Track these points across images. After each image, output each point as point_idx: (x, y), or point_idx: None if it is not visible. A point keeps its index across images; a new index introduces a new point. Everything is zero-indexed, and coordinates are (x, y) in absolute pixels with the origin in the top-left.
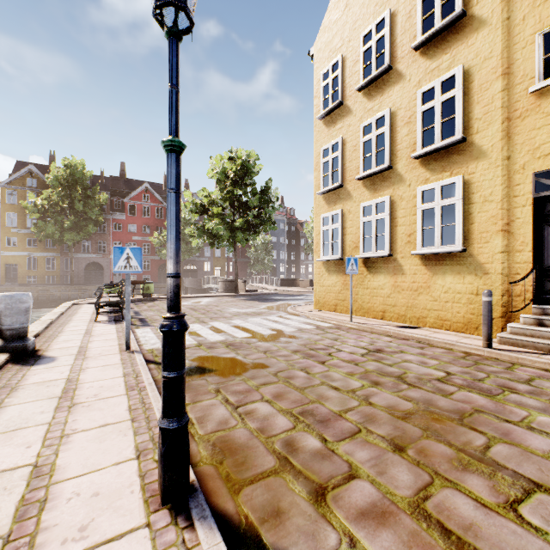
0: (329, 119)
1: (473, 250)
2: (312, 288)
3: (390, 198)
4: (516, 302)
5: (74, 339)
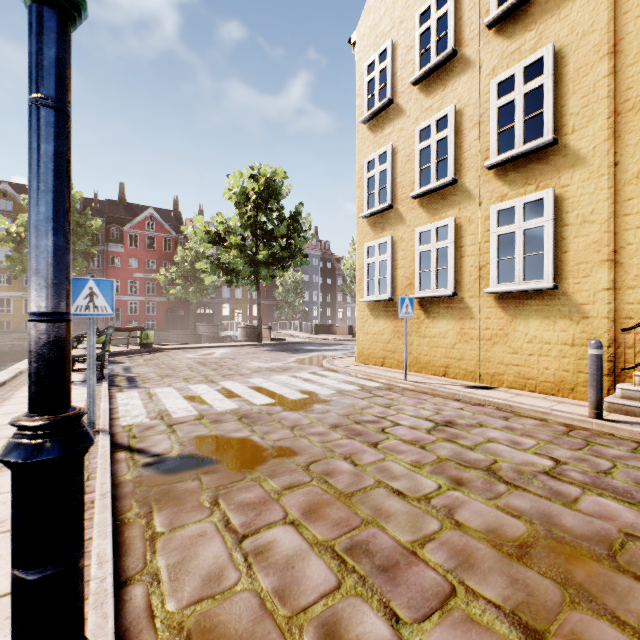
0: (375, 122)
1: (567, 287)
2: (351, 335)
3: (455, 220)
4: (628, 356)
5: (19, 411)
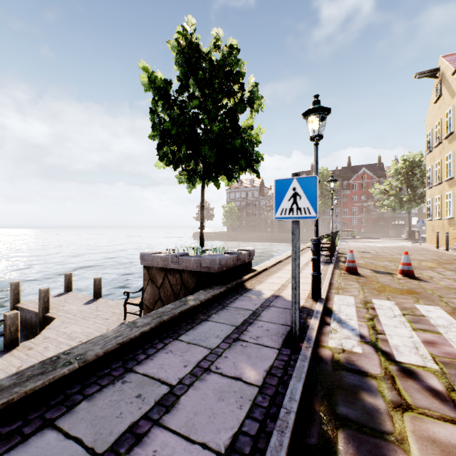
0: (429, 155)
1: (454, 218)
2: None
3: (441, 195)
4: None
5: None
